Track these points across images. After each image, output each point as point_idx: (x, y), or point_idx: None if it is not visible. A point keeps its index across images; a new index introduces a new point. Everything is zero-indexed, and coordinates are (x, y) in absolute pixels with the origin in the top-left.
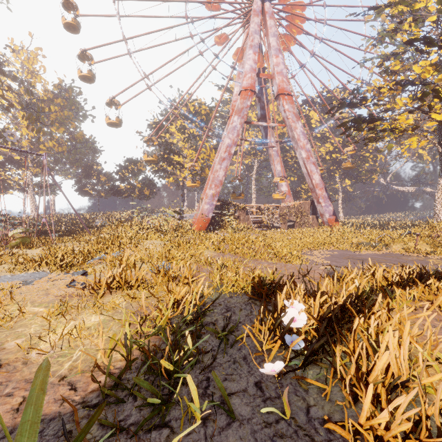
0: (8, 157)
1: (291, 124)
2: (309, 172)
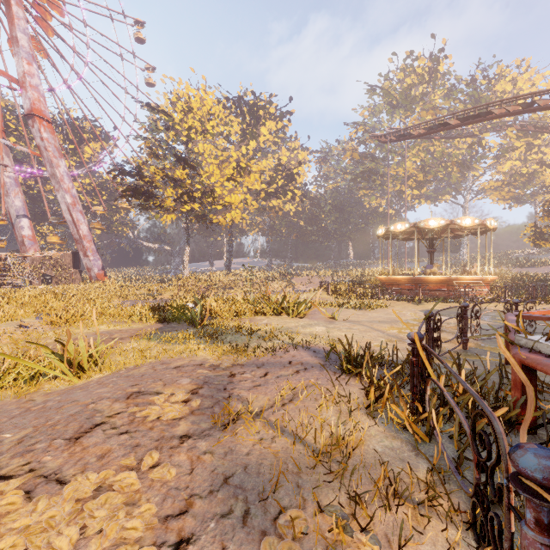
0: None
1: (52, 159)
2: (75, 220)
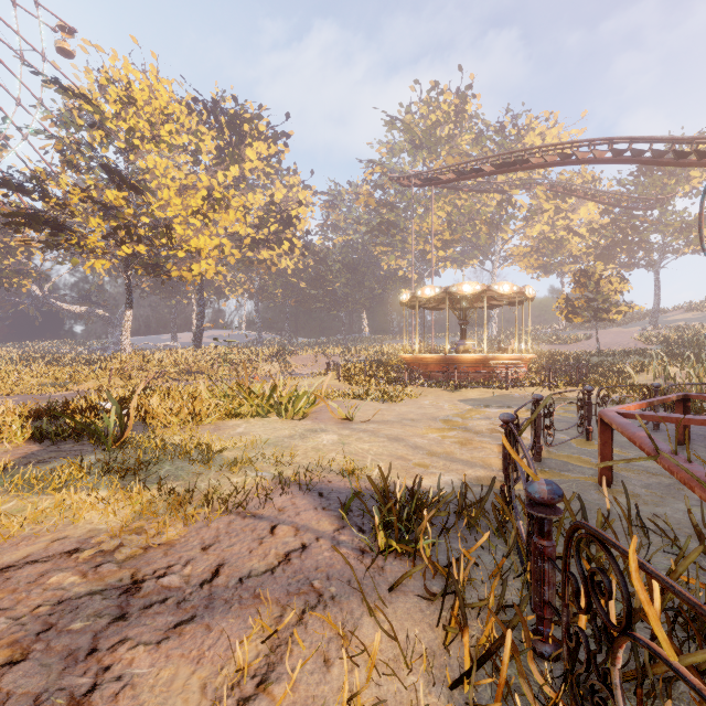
0: None
1: None
2: None
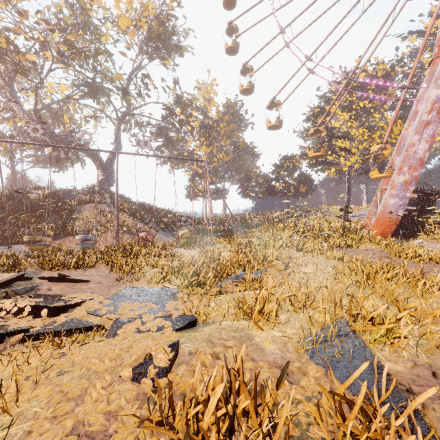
0: (196, 172)
1: None
2: None
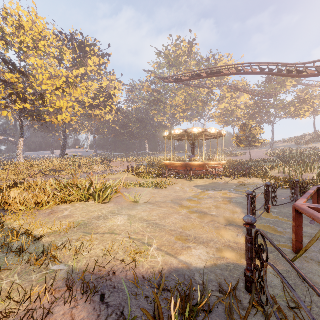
0: None
1: None
2: None
